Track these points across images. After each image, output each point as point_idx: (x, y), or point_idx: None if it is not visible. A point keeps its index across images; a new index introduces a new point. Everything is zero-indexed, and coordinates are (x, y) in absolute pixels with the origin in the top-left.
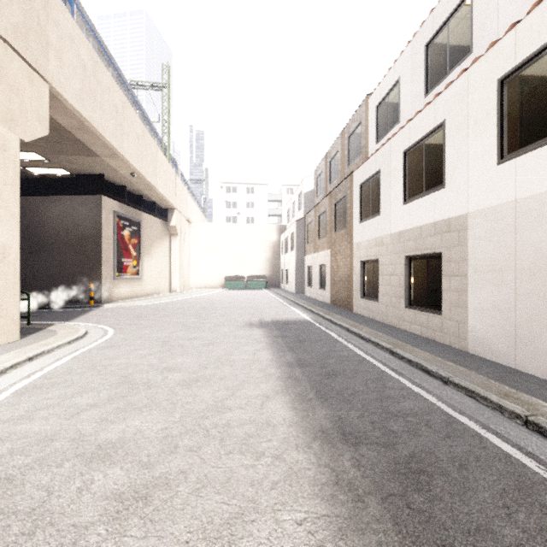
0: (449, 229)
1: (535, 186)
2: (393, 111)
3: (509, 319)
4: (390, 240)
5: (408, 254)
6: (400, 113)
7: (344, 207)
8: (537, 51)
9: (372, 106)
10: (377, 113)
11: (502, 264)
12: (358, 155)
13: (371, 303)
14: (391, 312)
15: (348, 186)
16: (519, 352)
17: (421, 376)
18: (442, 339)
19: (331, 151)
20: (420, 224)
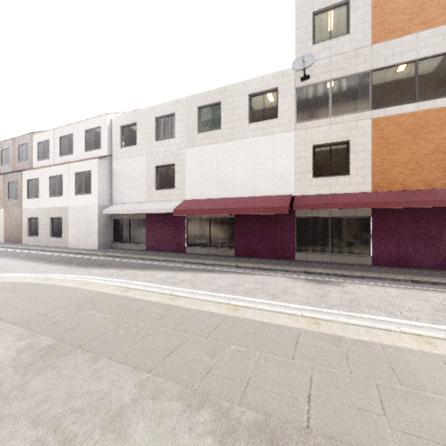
0: (64, 210)
1: (81, 204)
2: (46, 152)
3: (77, 236)
4: (44, 210)
5: (51, 217)
6: (50, 155)
7: (16, 187)
8: (81, 172)
9: (35, 141)
10: (38, 146)
11: (76, 222)
12: (26, 160)
13: (34, 238)
14: (44, 240)
15: (19, 177)
16: (78, 244)
17: (50, 252)
18: (62, 246)
19: (3, 144)
20: (56, 206)
